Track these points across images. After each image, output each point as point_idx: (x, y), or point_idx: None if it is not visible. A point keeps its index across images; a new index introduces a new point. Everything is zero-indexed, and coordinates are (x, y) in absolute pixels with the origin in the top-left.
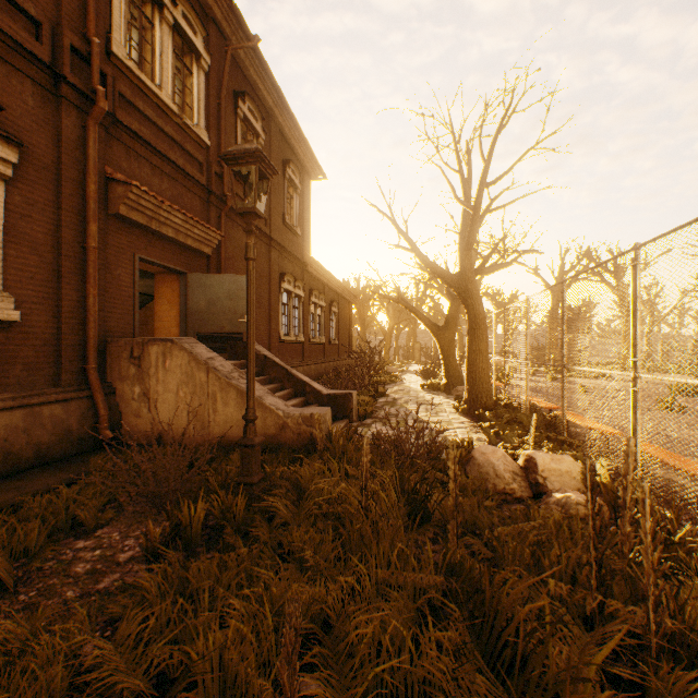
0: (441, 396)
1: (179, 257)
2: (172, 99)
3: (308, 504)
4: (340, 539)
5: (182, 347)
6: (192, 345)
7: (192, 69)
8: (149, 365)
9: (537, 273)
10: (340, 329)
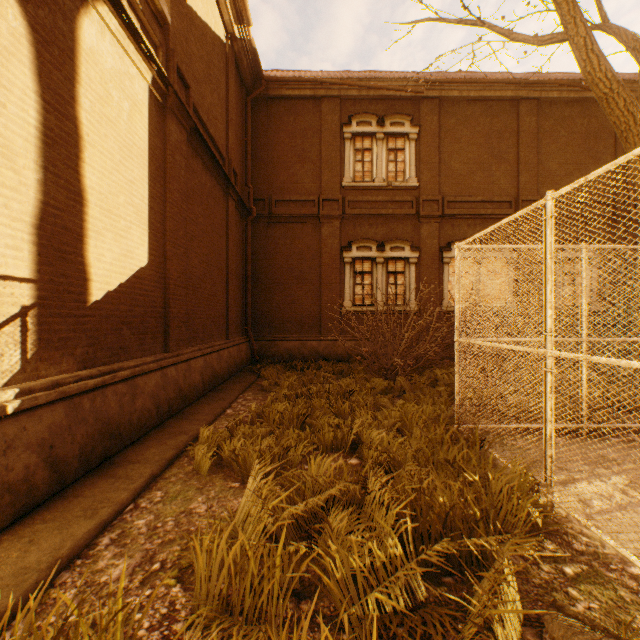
0: None
1: None
2: None
3: None
4: None
5: None
6: None
7: None
8: None
9: None
10: None
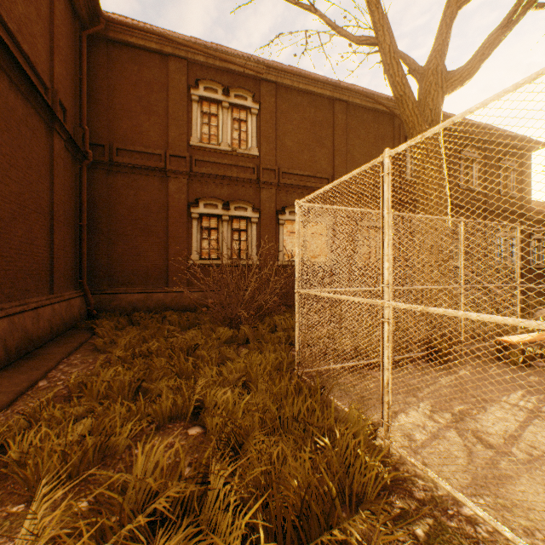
0: None
1: None
2: None
3: None
4: None
5: None
6: None
7: None
8: None
9: None
10: None
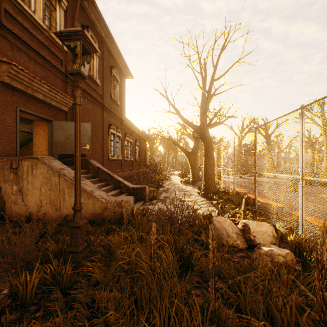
0: (190, 186)
1: (47, 111)
2: (43, 21)
3: (114, 265)
4: (135, 295)
5: (43, 162)
6: (50, 161)
7: (56, 7)
8: (23, 173)
9: (231, 128)
10: (141, 154)
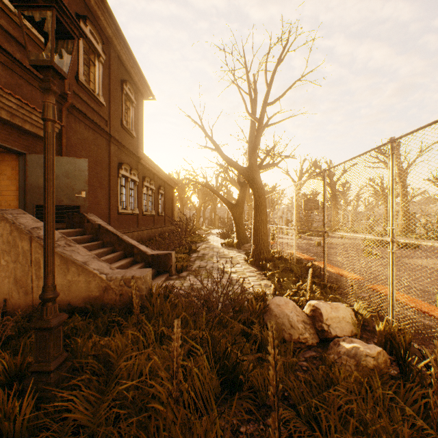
0: (234, 251)
1: (17, 139)
2: None
3: (112, 393)
4: None
5: (3, 217)
6: (17, 215)
7: None
8: None
9: (288, 173)
10: (166, 206)
